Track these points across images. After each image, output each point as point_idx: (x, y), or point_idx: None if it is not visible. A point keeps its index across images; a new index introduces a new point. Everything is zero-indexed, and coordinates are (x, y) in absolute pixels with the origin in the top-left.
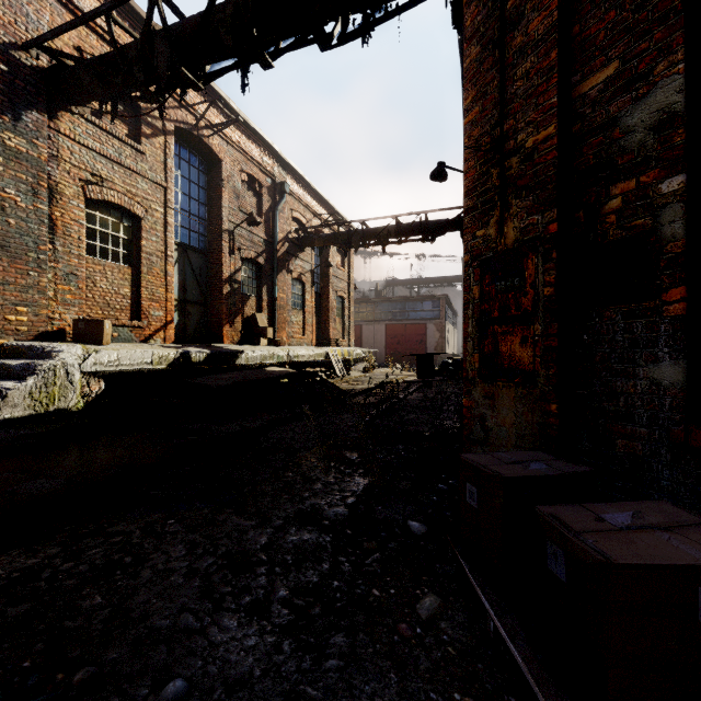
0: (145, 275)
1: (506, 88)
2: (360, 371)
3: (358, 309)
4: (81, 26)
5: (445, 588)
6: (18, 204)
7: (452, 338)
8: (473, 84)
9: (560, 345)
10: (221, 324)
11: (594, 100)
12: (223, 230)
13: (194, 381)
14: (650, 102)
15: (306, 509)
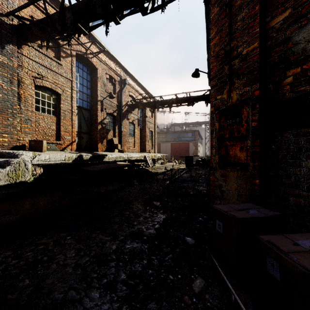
0: (62, 120)
1: (232, 26)
2: (160, 164)
3: (159, 136)
4: (33, 6)
5: (206, 274)
6: (3, 87)
7: (200, 149)
8: (215, 26)
9: (260, 150)
10: (97, 143)
11: (277, 29)
12: (98, 100)
13: (84, 168)
14: (308, 28)
15: (135, 231)
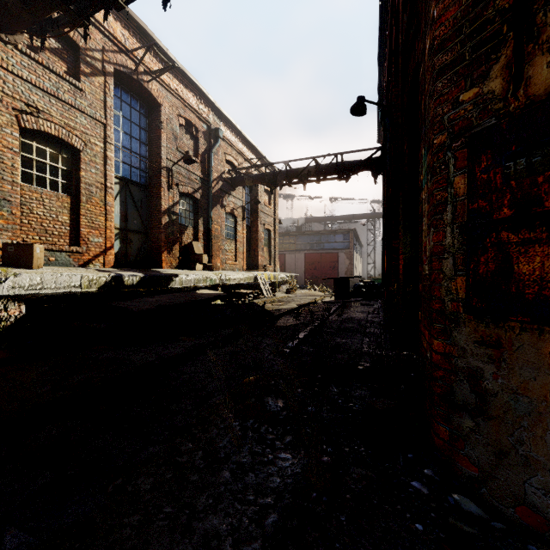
0: (84, 204)
1: None
2: (284, 292)
3: (282, 241)
4: None
5: None
6: None
7: (359, 265)
8: None
9: None
10: (160, 251)
11: None
12: (162, 167)
13: (116, 305)
14: None
15: None
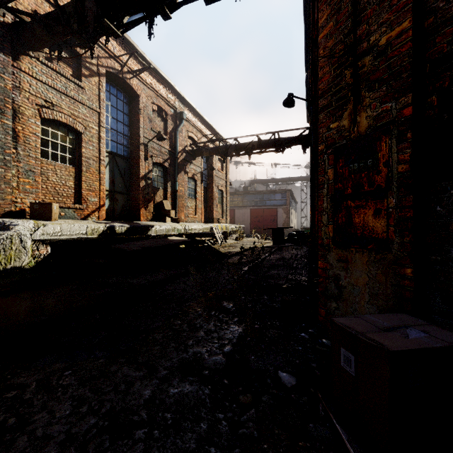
0: (84, 173)
1: None
2: (234, 240)
3: (232, 199)
4: None
5: None
6: None
7: (294, 218)
8: (328, 4)
9: (414, 215)
10: (139, 207)
11: None
12: (140, 143)
13: (115, 247)
14: None
15: (189, 358)
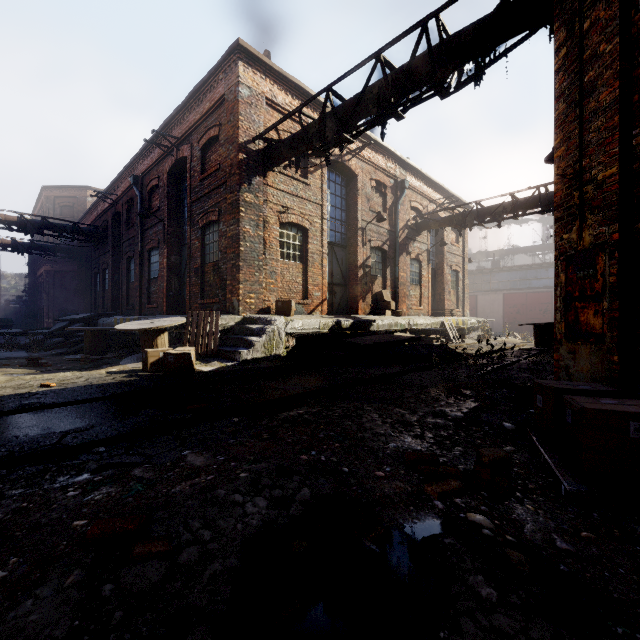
0: (310, 268)
1: (584, 136)
2: (475, 339)
3: (473, 280)
4: (277, 114)
5: (520, 447)
6: (250, 234)
7: None
8: (560, 130)
9: (621, 316)
10: (357, 300)
11: None
12: (358, 228)
13: (348, 341)
14: None
15: (436, 411)
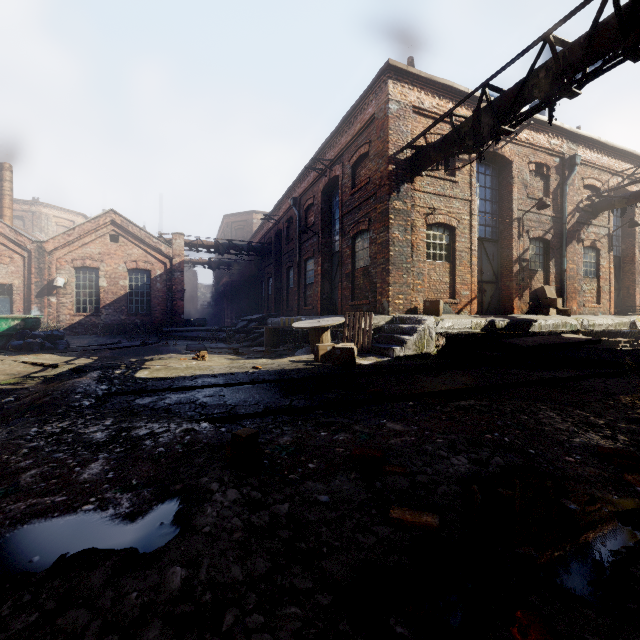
0: (457, 267)
1: None
2: None
3: None
4: (424, 119)
5: None
6: (399, 239)
7: None
8: None
9: None
10: (511, 298)
11: None
12: (513, 219)
13: (506, 341)
14: None
15: (631, 417)
